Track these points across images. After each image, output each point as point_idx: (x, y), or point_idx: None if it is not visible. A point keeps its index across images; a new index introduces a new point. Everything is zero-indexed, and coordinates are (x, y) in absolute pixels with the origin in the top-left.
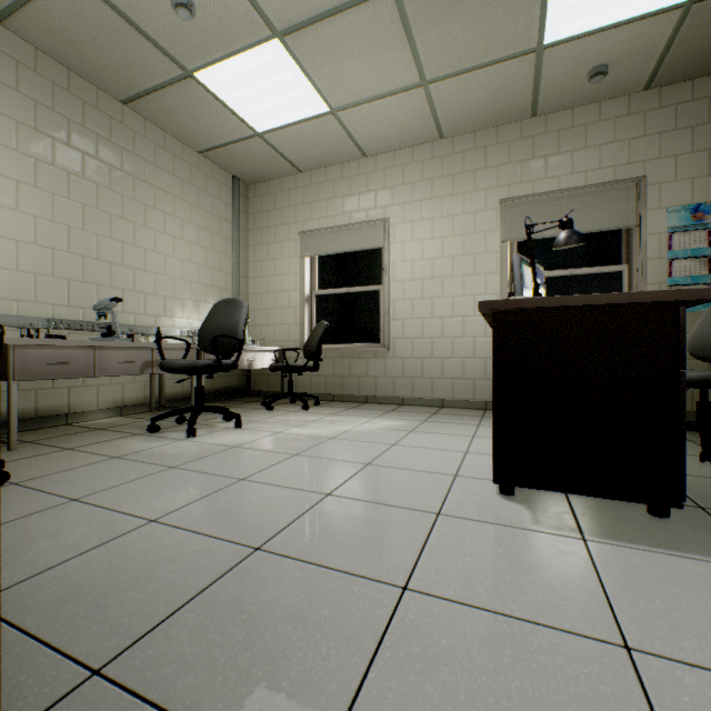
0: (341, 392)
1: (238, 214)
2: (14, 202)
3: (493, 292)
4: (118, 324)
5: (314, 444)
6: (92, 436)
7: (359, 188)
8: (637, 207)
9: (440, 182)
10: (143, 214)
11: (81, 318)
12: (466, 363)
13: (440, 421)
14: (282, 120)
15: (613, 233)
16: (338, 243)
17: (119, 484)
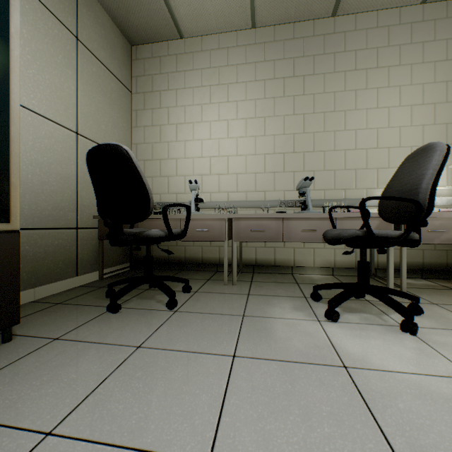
0: None
1: None
2: (263, 131)
3: None
4: (309, 199)
5: None
6: (280, 287)
7: None
8: None
9: None
10: (353, 100)
11: (302, 198)
12: None
13: None
14: None
15: None
16: None
17: (175, 349)
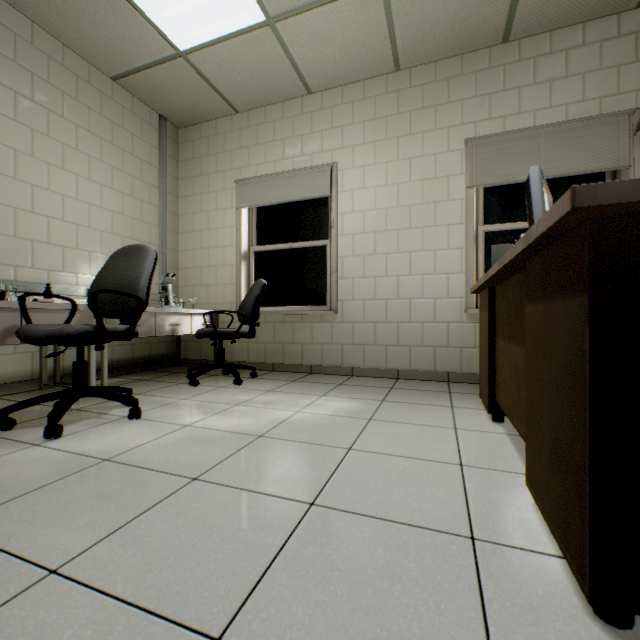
0: (282, 361)
1: (165, 159)
2: None
3: (457, 246)
4: None
5: (232, 452)
6: None
7: (302, 129)
8: (628, 144)
9: (395, 121)
10: (30, 142)
11: None
12: (425, 328)
13: (402, 401)
14: (208, 32)
15: (596, 178)
16: (279, 192)
17: None
